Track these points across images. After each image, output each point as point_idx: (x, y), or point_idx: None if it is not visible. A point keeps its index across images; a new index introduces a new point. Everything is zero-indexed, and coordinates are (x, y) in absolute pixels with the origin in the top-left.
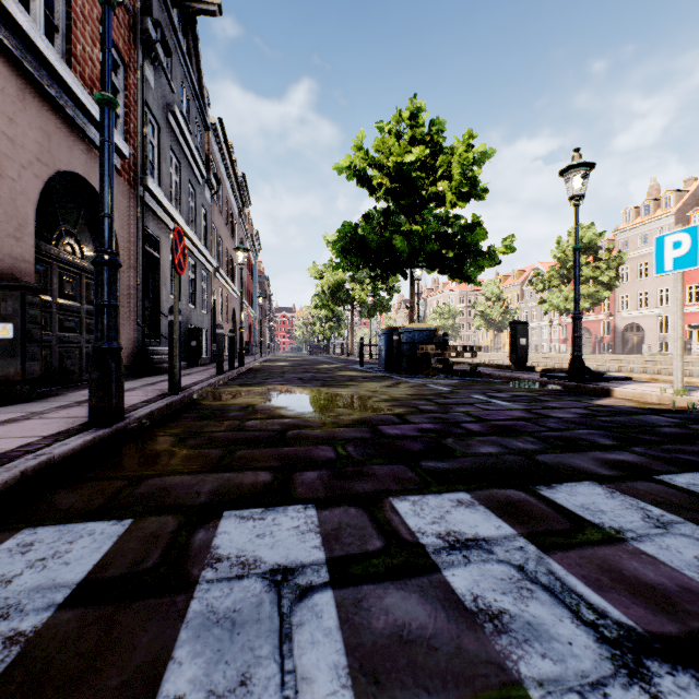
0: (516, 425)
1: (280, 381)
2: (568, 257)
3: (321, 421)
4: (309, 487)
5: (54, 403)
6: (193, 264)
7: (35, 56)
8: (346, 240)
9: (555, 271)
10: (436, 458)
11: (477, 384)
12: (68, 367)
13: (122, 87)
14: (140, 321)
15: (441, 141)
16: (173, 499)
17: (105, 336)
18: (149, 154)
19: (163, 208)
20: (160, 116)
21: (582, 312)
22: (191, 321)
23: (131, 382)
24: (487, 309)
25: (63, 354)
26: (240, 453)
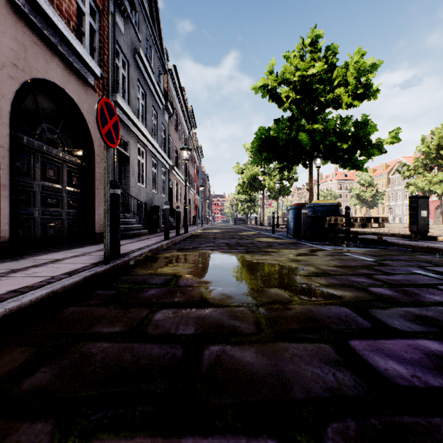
0: None
1: (210, 246)
2: (431, 150)
3: (253, 315)
4: None
5: None
6: (156, 163)
7: None
8: (261, 140)
9: (419, 162)
10: None
11: (396, 254)
12: (50, 234)
13: (98, 28)
14: None
15: (335, 61)
16: None
17: None
18: (120, 81)
19: (130, 120)
20: (129, 55)
21: None
22: (154, 202)
23: (94, 246)
24: (361, 192)
25: (46, 224)
26: None
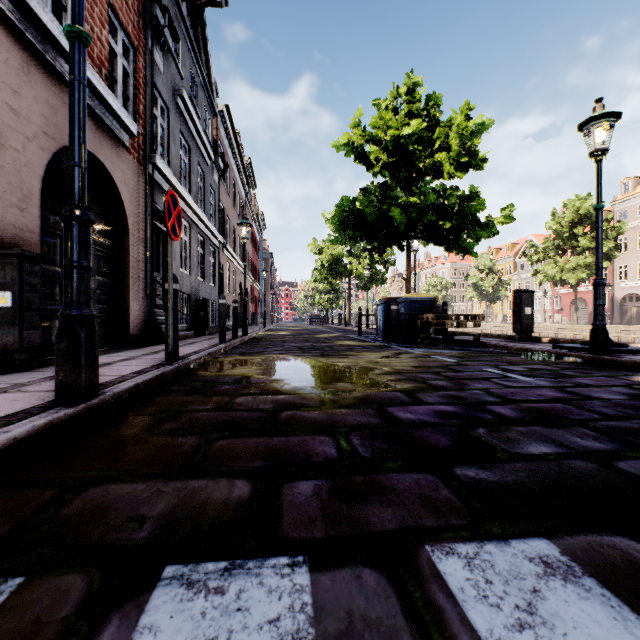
0: (556, 409)
1: (279, 350)
2: (564, 228)
3: (320, 398)
4: (301, 514)
5: (46, 373)
6: (202, 240)
7: (39, 29)
8: (344, 214)
9: (550, 242)
10: (473, 461)
11: (484, 356)
12: None
13: (132, 70)
14: (149, 292)
15: (438, 115)
16: (102, 531)
17: (74, 302)
18: (158, 135)
19: (171, 185)
20: (169, 100)
21: (578, 283)
22: (200, 293)
23: (136, 351)
24: (480, 281)
25: None
26: (219, 445)
